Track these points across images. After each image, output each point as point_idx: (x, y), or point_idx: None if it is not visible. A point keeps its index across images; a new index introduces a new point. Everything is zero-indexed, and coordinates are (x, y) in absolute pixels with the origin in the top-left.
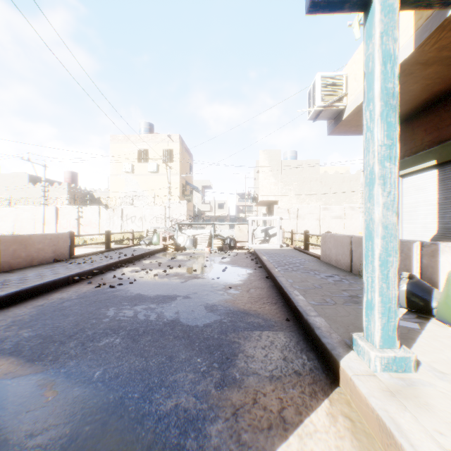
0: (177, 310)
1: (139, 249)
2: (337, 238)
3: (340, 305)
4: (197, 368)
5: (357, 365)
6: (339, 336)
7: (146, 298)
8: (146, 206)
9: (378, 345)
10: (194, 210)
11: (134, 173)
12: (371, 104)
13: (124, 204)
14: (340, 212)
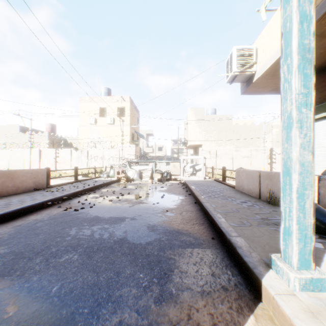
0: (126, 230)
1: (99, 181)
2: (248, 172)
3: (254, 226)
4: (140, 283)
5: (277, 284)
6: (258, 255)
7: (101, 219)
8: (105, 148)
9: (295, 267)
10: (141, 151)
11: (97, 125)
12: (289, 59)
13: (89, 147)
14: (247, 153)
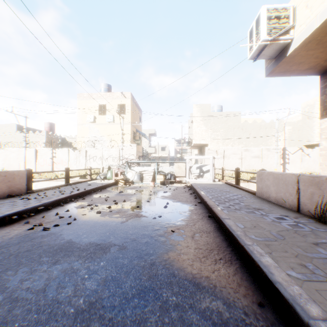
0: (105, 275)
1: (93, 184)
2: (277, 176)
3: None
4: None
5: None
6: None
7: (74, 249)
8: (105, 148)
9: None
10: (143, 152)
11: (96, 123)
12: None
13: (88, 147)
14: (258, 153)
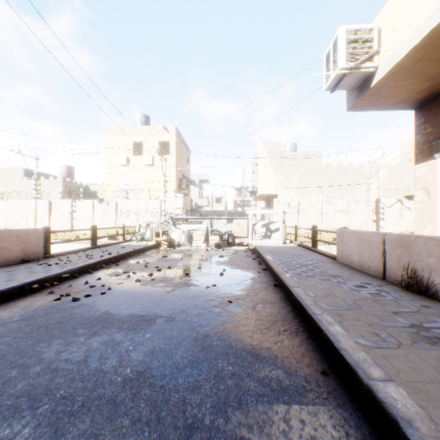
0: (152, 346)
1: (128, 246)
2: (360, 235)
3: (408, 348)
4: None
5: None
6: None
7: (113, 320)
8: (141, 200)
9: None
10: (192, 204)
11: (130, 166)
12: None
13: (119, 198)
14: (343, 206)
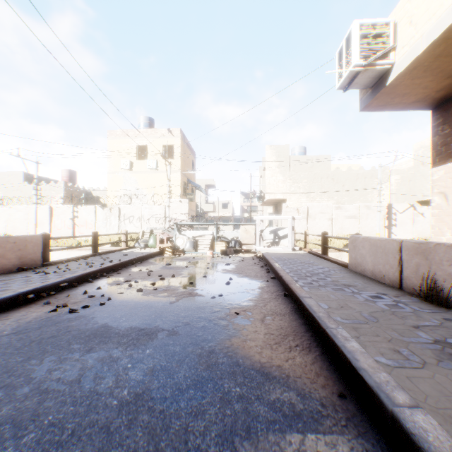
0: (152, 364)
1: (130, 253)
2: (374, 242)
3: (434, 368)
4: None
5: None
6: None
7: (112, 334)
8: (145, 205)
9: None
10: (197, 210)
11: (133, 170)
12: None
13: (122, 203)
14: (354, 211)
